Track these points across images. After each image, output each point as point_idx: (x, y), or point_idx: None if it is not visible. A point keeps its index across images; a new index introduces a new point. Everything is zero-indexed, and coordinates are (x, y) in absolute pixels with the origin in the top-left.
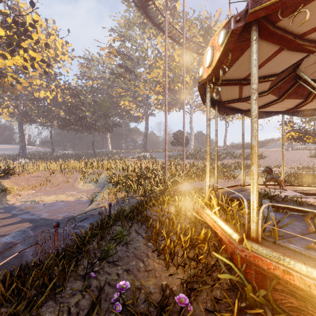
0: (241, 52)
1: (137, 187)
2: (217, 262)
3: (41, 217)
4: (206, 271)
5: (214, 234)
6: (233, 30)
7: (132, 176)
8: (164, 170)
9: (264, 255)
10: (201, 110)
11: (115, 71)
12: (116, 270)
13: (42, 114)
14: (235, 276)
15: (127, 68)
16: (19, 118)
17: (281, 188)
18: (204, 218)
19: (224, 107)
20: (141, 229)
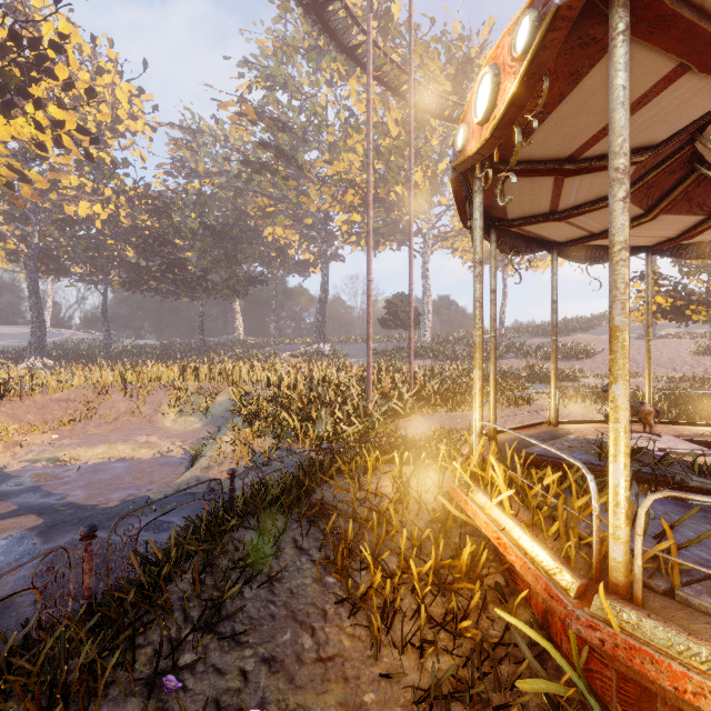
0: (572, 79)
1: (301, 427)
2: (506, 634)
3: (67, 501)
4: (479, 663)
5: (494, 552)
6: (559, 7)
7: (289, 399)
8: (366, 386)
9: (660, 645)
10: (448, 247)
11: (252, 158)
12: (239, 659)
13: (85, 255)
14: (562, 683)
15: (280, 151)
16: (29, 265)
17: (648, 430)
18: (471, 515)
19: (510, 236)
20: (310, 539)
